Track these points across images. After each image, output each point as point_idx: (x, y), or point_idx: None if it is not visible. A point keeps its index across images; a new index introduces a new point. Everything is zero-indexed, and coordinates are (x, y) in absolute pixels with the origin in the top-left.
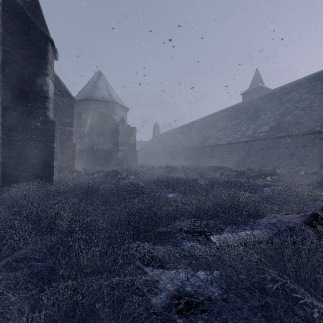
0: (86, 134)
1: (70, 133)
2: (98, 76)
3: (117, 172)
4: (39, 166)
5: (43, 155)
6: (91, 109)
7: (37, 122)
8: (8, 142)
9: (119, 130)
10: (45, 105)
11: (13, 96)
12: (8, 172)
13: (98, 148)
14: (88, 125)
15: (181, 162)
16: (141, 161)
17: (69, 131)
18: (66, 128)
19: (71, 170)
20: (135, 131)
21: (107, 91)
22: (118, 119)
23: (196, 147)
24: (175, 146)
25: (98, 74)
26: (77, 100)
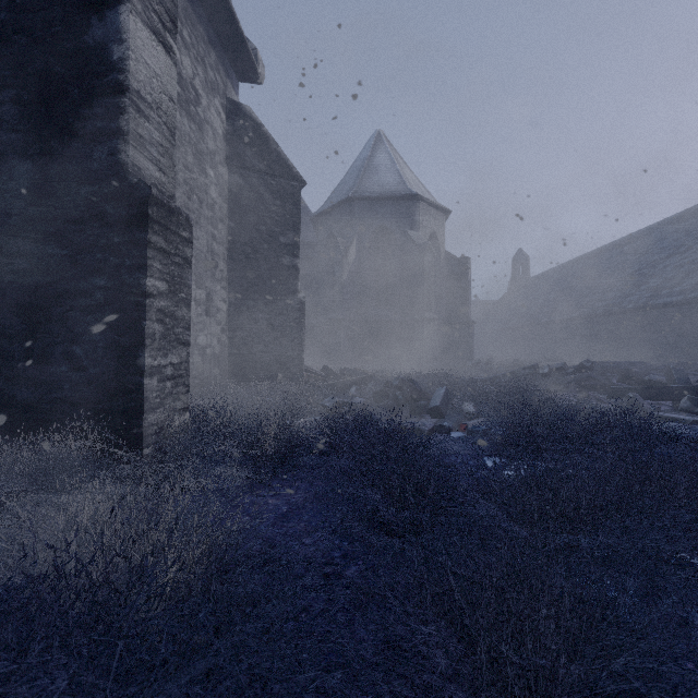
0: (345, 283)
1: (291, 275)
2: (374, 144)
3: (415, 388)
4: (95, 368)
5: (109, 323)
6: (356, 223)
7: (89, 194)
8: (6, 277)
9: (424, 266)
10: (115, 123)
11: (20, 106)
12: (6, 391)
13: (372, 316)
14: (350, 263)
15: (616, 352)
16: (479, 348)
17: (288, 269)
18: (281, 260)
19: (295, 374)
20: (466, 268)
21: (395, 172)
22: (421, 238)
23: (685, 301)
24: (590, 304)
25: (374, 139)
26: (328, 207)
